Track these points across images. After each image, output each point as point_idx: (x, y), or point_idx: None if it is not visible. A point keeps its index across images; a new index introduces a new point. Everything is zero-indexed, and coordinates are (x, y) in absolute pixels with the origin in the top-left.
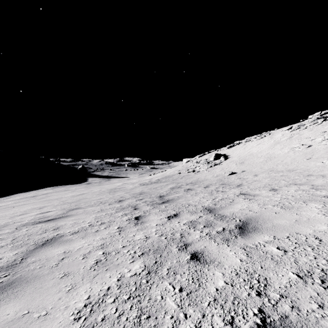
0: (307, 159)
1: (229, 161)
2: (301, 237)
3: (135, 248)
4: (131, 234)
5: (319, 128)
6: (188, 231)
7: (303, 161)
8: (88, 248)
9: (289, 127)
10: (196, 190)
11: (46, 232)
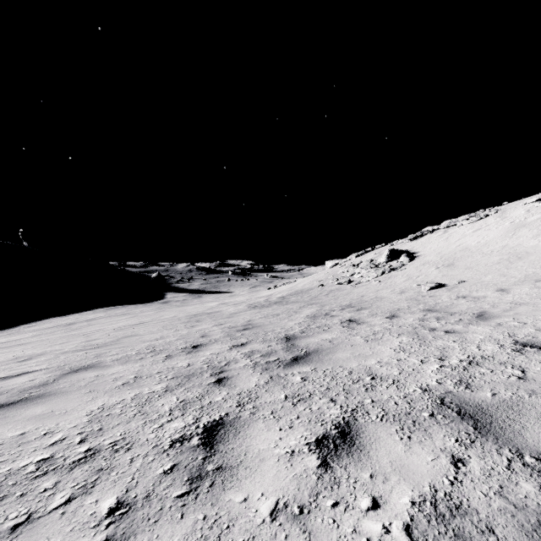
0: None
1: (419, 262)
2: None
3: None
4: None
5: None
6: None
7: None
8: None
9: (540, 197)
10: (371, 324)
11: None
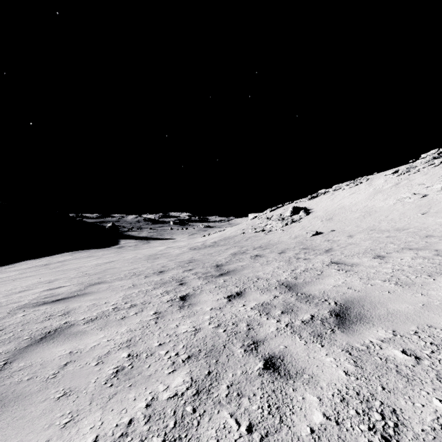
0: (423, 213)
1: (312, 216)
2: (438, 332)
3: (177, 348)
4: (174, 324)
5: (436, 171)
6: (259, 319)
7: (416, 216)
8: (107, 347)
9: (394, 171)
10: (267, 257)
11: (50, 319)
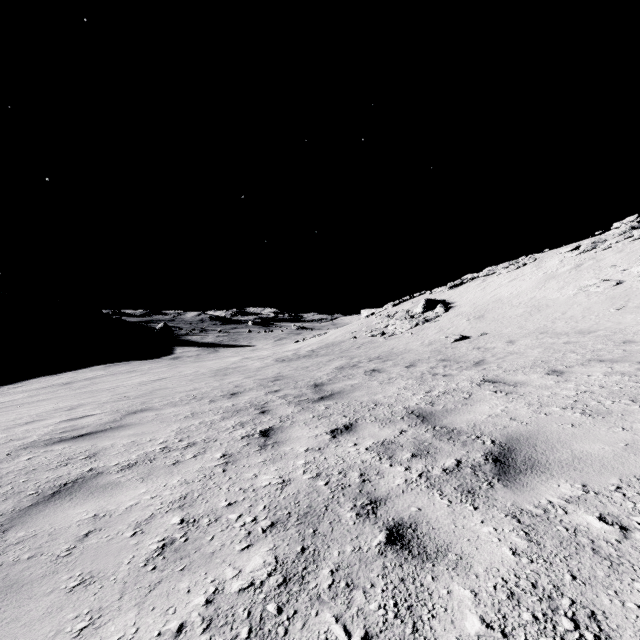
0: (617, 308)
1: (453, 313)
2: None
3: (255, 510)
4: (251, 473)
5: (636, 247)
6: (378, 466)
7: (608, 312)
8: (151, 507)
9: (574, 247)
10: (390, 372)
11: (68, 465)
